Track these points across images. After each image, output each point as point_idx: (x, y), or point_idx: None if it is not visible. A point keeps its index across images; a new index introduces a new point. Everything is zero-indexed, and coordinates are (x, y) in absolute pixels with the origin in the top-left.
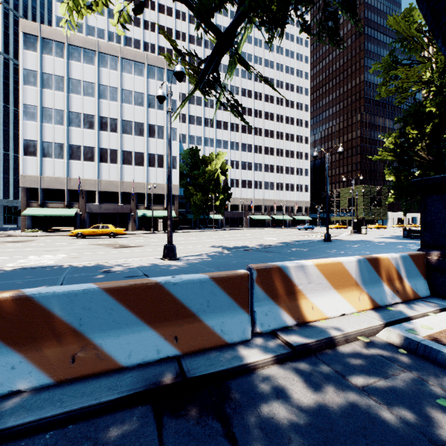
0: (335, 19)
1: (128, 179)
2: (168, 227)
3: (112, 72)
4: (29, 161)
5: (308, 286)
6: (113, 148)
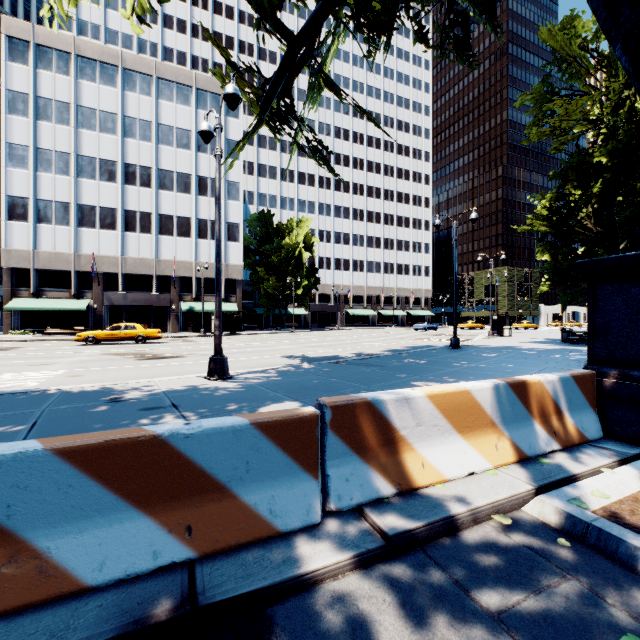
0: (465, 24)
1: (167, 256)
2: (215, 330)
3: (143, 99)
4: (16, 228)
5: (416, 431)
6: (145, 210)
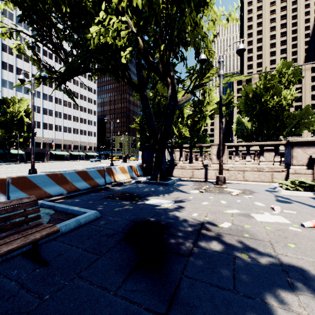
0: None
1: None
2: (32, 159)
3: None
4: None
5: (116, 172)
6: None
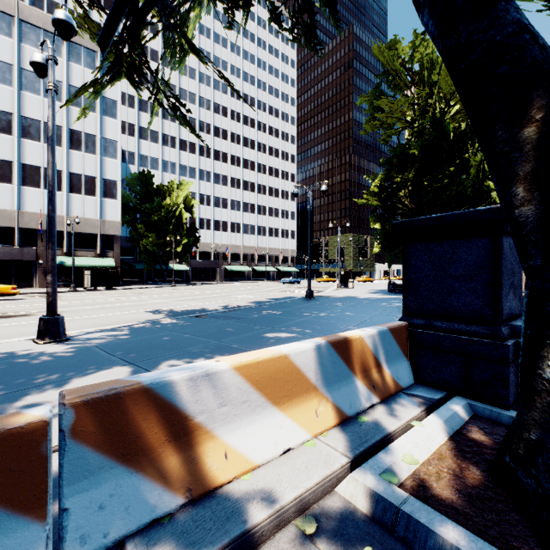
0: (311, 11)
1: (33, 208)
2: (47, 286)
3: (2, 38)
4: None
5: (218, 413)
6: (5, 157)
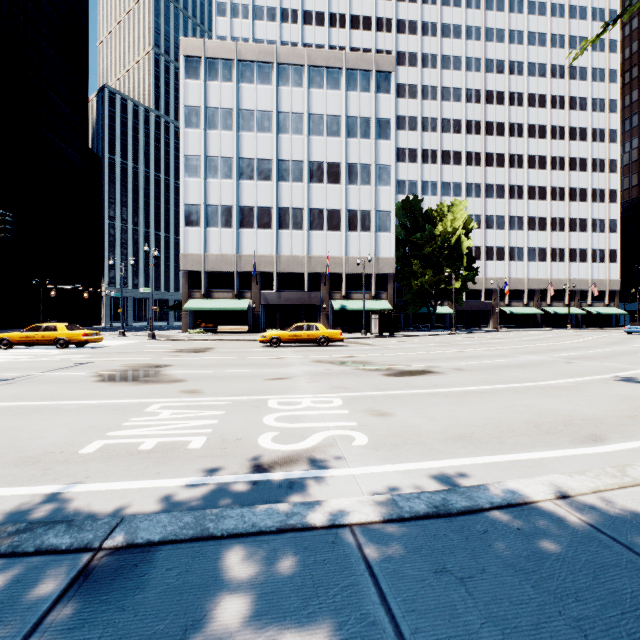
0: None
1: (318, 252)
2: None
3: (295, 91)
4: (191, 234)
5: None
6: (297, 205)
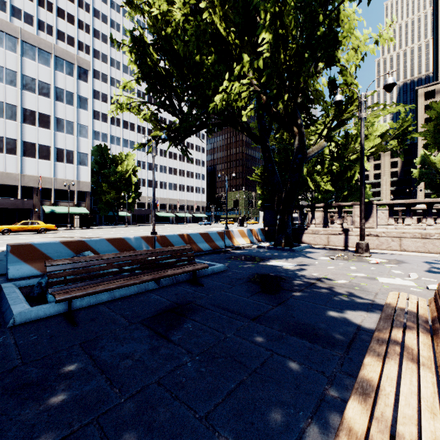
0: None
1: (31, 172)
2: (153, 221)
3: (9, 53)
4: None
5: (236, 236)
6: (11, 137)
